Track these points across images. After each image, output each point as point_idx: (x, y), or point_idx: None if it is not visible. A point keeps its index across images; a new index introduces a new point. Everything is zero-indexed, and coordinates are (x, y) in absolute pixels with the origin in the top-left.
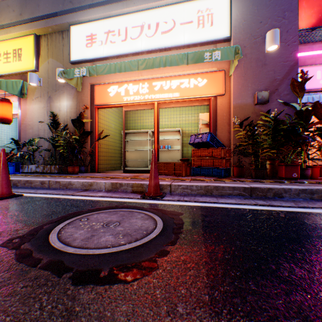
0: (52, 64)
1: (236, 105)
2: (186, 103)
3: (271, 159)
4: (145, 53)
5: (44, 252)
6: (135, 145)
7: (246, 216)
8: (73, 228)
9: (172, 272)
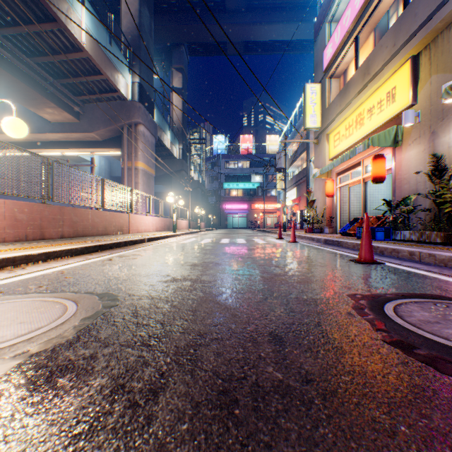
0: (434, 83)
1: None
2: None
3: None
4: None
5: (372, 311)
6: None
7: None
8: (415, 307)
9: None
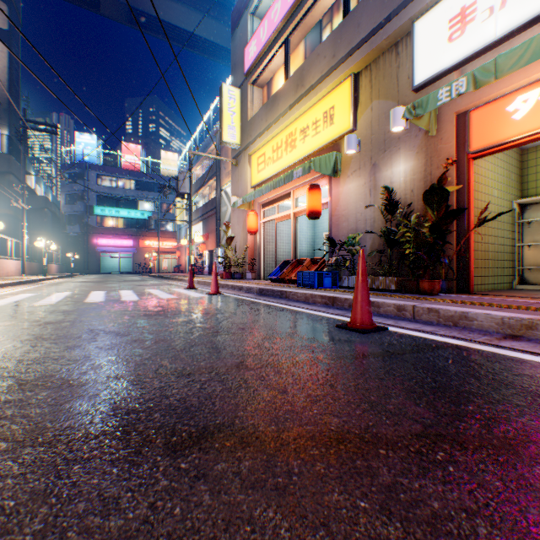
0: (376, 110)
1: None
2: None
3: None
4: None
5: None
6: None
7: None
8: None
9: None
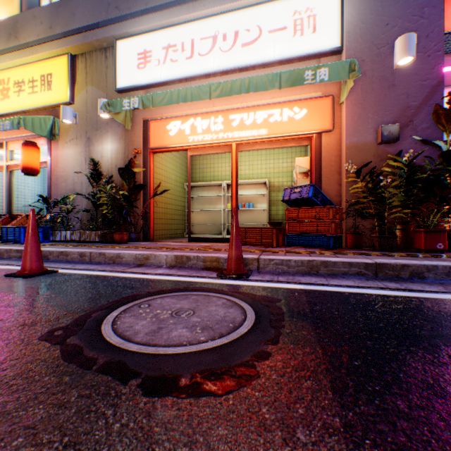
0: (91, 94)
1: (350, 146)
2: (277, 144)
3: (403, 222)
4: (218, 75)
5: (98, 350)
6: (202, 203)
7: (374, 305)
8: (131, 317)
9: (281, 382)
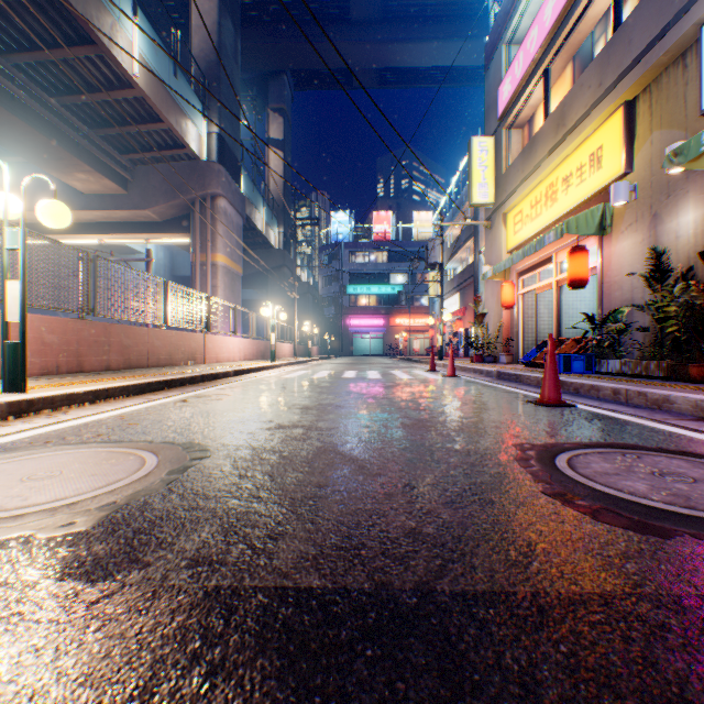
0: (656, 143)
1: None
2: None
3: None
4: None
5: (540, 463)
6: None
7: None
8: (597, 458)
9: (683, 553)
